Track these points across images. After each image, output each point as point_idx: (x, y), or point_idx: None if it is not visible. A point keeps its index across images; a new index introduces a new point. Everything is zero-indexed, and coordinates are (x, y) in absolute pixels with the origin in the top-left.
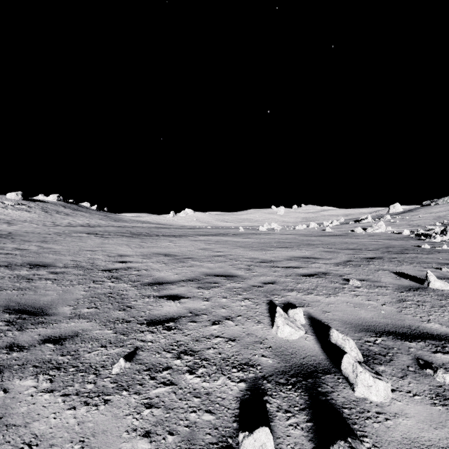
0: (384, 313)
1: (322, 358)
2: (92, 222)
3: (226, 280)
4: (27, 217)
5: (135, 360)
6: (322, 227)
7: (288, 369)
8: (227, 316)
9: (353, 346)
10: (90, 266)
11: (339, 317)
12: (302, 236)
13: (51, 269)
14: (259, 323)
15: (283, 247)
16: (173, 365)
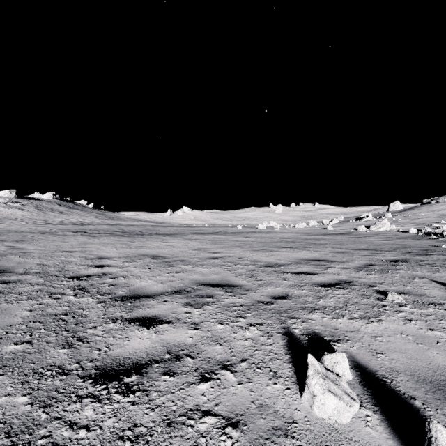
0: None
1: None
2: (86, 220)
3: (223, 293)
4: (19, 215)
5: None
6: (322, 225)
7: None
8: (224, 360)
9: None
10: (56, 272)
11: (402, 365)
12: (304, 234)
13: (4, 277)
14: (276, 379)
15: (288, 247)
16: None
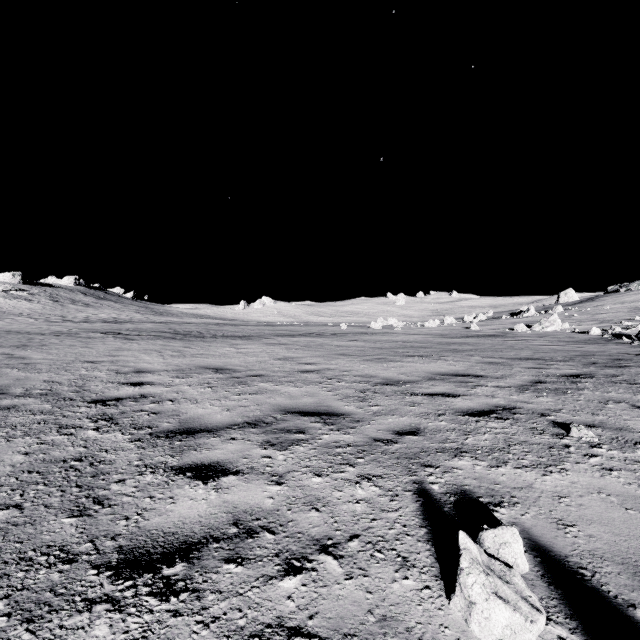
0: None
1: None
2: (122, 316)
3: (321, 426)
4: (25, 309)
5: None
6: (463, 324)
7: None
8: (324, 536)
9: None
10: (71, 394)
11: (607, 546)
12: (438, 336)
13: None
14: (407, 570)
15: (415, 355)
16: None
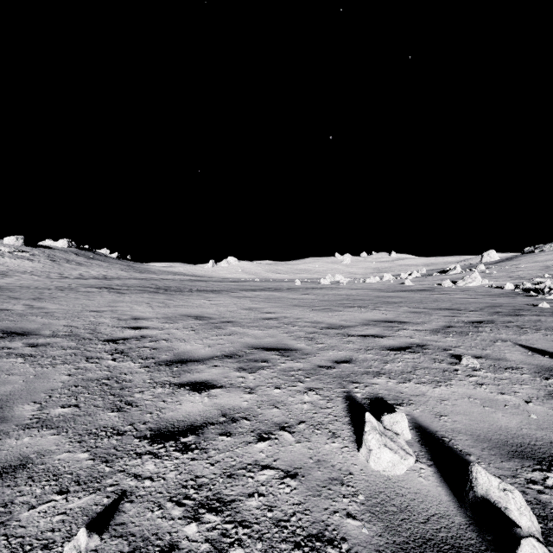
0: (537, 419)
1: (460, 524)
2: (110, 274)
3: (279, 357)
4: (28, 267)
5: (111, 526)
6: (399, 280)
7: (402, 552)
8: (282, 422)
9: (523, 504)
10: (88, 335)
11: (464, 426)
12: (376, 291)
13: (31, 339)
14: (334, 438)
15: (355, 306)
16: (182, 538)
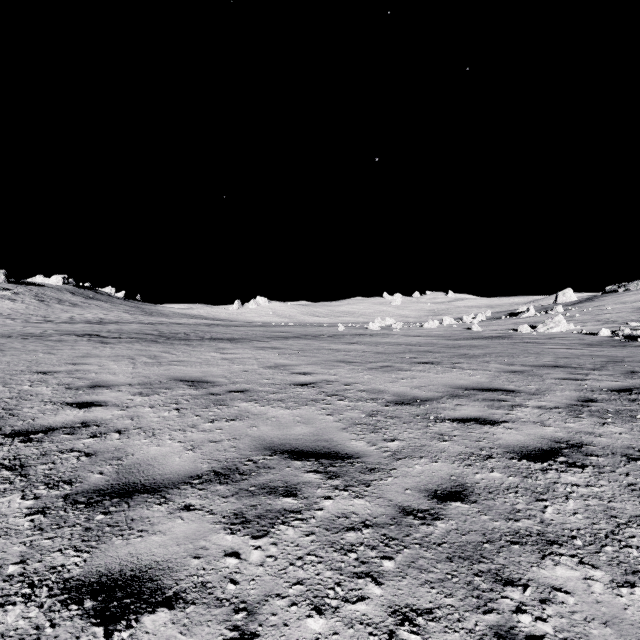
0: None
1: None
2: (109, 317)
3: (320, 479)
4: (7, 309)
5: None
6: (463, 324)
7: None
8: None
9: None
10: None
11: None
12: (441, 338)
13: None
14: None
15: (425, 362)
16: None
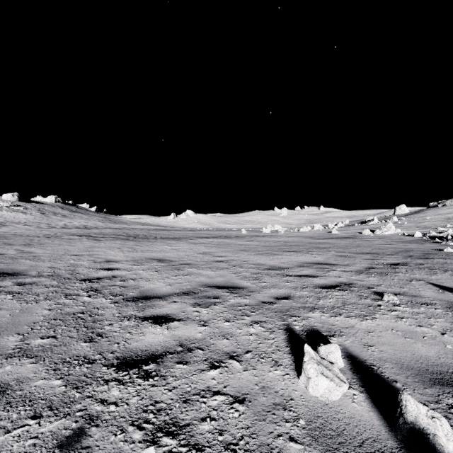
0: (452, 349)
1: (392, 448)
2: (89, 224)
3: (229, 294)
4: (22, 219)
5: (78, 449)
6: (327, 229)
7: None
8: (231, 351)
9: (450, 431)
10: (68, 275)
11: (389, 355)
12: (309, 238)
13: (19, 279)
14: (277, 366)
15: (291, 251)
16: None
